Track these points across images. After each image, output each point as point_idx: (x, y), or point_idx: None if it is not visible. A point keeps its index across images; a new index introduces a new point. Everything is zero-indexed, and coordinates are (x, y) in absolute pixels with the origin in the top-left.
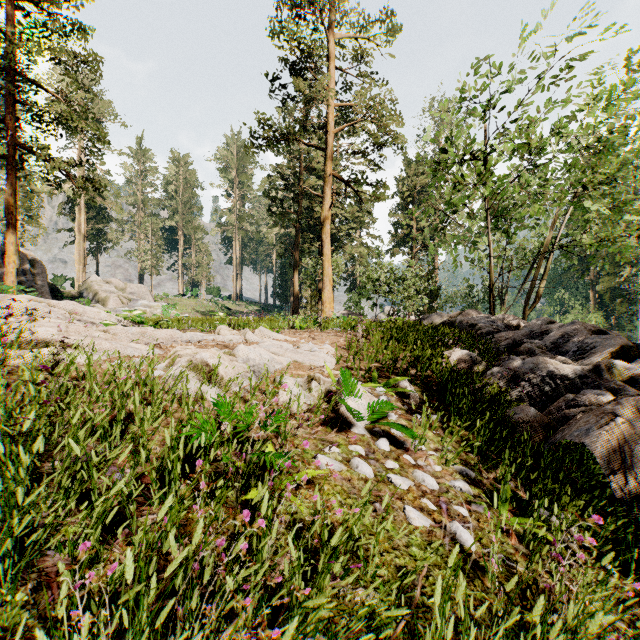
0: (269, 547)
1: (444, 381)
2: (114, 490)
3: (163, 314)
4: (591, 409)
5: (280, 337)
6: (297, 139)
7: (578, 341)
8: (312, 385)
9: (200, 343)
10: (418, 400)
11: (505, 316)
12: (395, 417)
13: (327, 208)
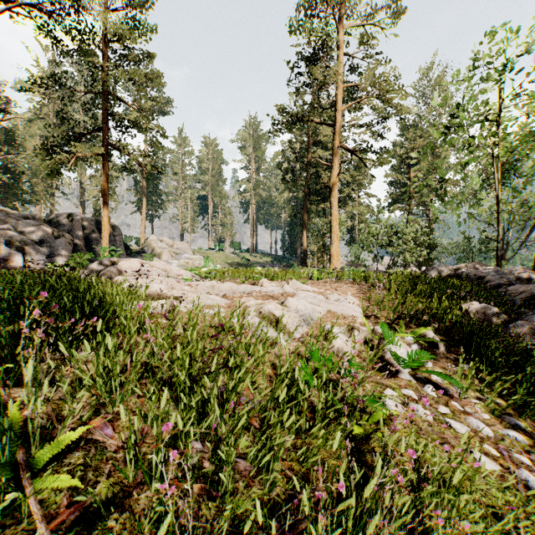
0: None
1: (466, 332)
2: (287, 422)
3: (205, 266)
4: None
5: (309, 288)
6: (309, 119)
7: None
8: (355, 334)
9: (252, 294)
10: (445, 349)
11: (515, 269)
12: (430, 365)
13: (335, 175)
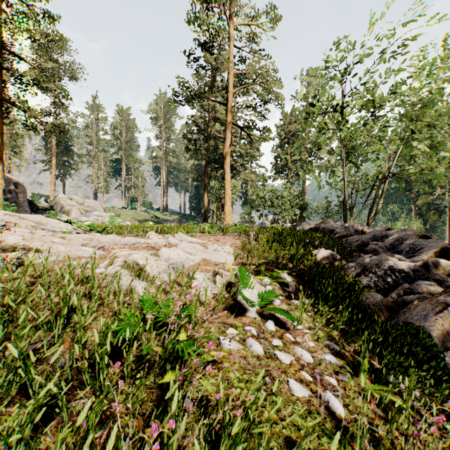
0: (179, 430)
1: (313, 273)
2: (43, 391)
3: (110, 222)
4: (423, 296)
5: (193, 240)
6: (206, 97)
7: (409, 243)
8: (216, 278)
9: (134, 245)
10: (295, 288)
11: (355, 224)
12: (278, 302)
13: (227, 146)
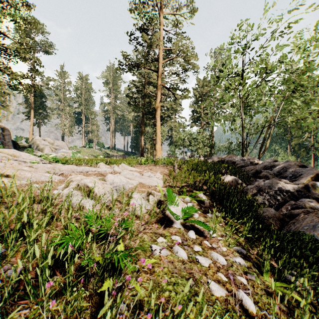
0: None
1: (222, 193)
2: None
3: (72, 156)
4: (306, 210)
5: (133, 169)
6: (143, 66)
7: (292, 171)
8: (149, 197)
9: (87, 173)
10: (209, 204)
11: (250, 157)
12: (197, 215)
13: (158, 102)
